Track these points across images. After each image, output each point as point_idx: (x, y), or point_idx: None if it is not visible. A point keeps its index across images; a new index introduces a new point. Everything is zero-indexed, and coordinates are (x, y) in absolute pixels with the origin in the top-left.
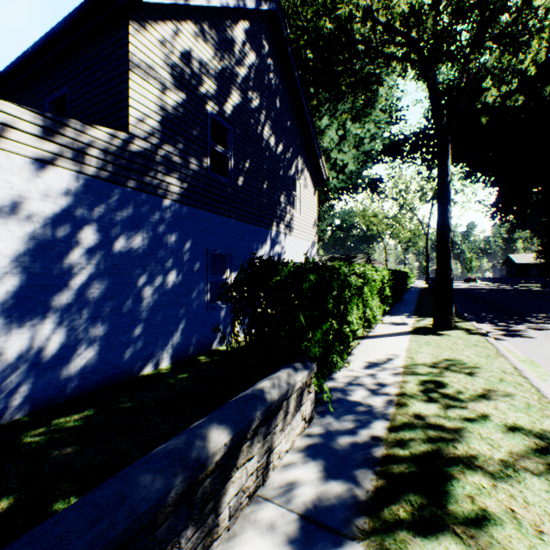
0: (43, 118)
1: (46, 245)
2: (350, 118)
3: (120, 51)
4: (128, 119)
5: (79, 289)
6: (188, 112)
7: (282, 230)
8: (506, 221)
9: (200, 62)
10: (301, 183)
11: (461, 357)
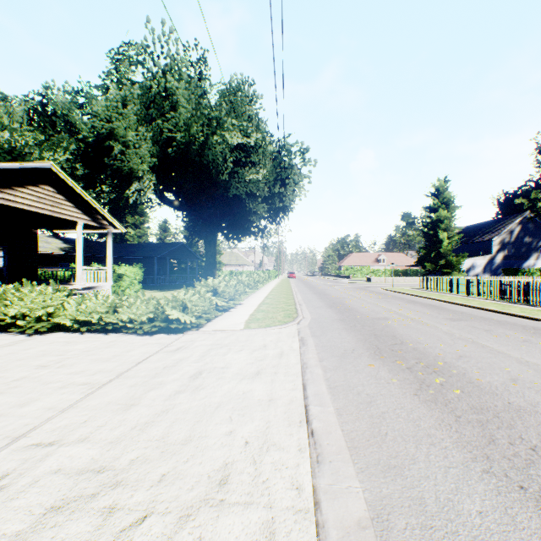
0: (483, 256)
1: (483, 268)
2: None
3: (490, 244)
4: (491, 252)
5: (486, 272)
6: (501, 247)
7: (533, 260)
8: None
9: (504, 238)
10: None
11: None
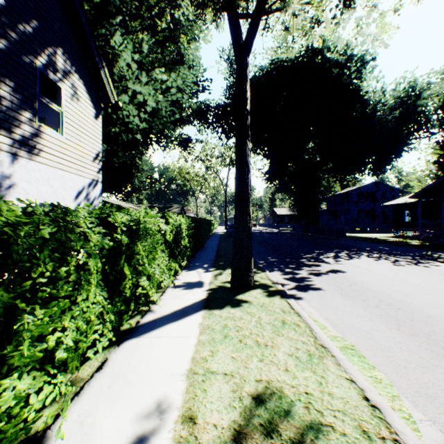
0: None
1: None
2: (158, 64)
3: None
4: None
5: None
6: None
7: (4, 146)
8: (274, 184)
9: None
10: (64, 89)
11: (280, 378)
